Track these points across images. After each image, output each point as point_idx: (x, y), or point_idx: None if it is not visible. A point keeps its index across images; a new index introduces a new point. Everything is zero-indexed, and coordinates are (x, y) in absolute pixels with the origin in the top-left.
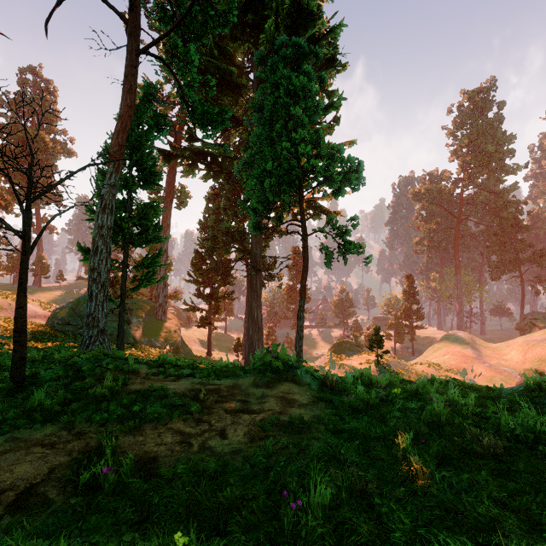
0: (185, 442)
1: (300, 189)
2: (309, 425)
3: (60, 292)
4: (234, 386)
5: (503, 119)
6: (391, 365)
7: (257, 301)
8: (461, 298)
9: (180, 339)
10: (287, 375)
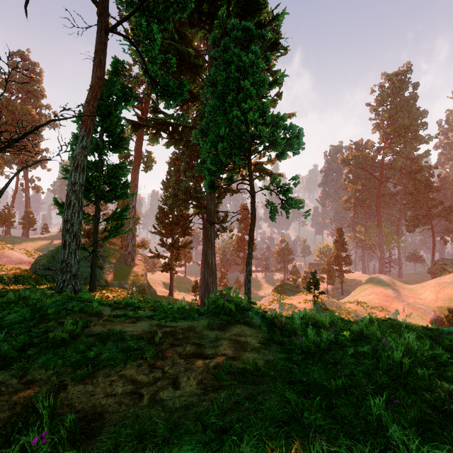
0: (136, 393)
1: (249, 153)
2: (263, 373)
3: (45, 242)
4: (189, 329)
5: (417, 97)
6: (325, 304)
7: (211, 249)
8: (383, 247)
9: (146, 282)
10: (239, 318)
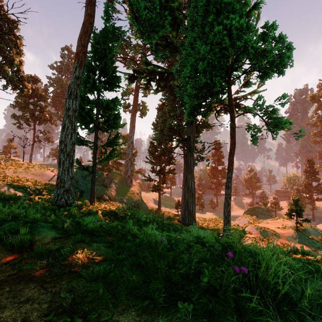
0: None
1: (228, 78)
2: None
3: None
4: None
5: None
6: (309, 232)
7: (191, 174)
8: None
9: (140, 199)
10: None
